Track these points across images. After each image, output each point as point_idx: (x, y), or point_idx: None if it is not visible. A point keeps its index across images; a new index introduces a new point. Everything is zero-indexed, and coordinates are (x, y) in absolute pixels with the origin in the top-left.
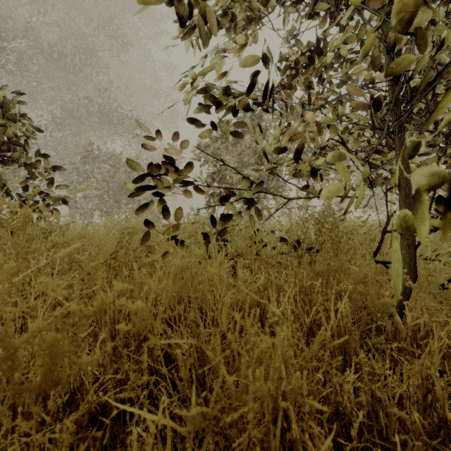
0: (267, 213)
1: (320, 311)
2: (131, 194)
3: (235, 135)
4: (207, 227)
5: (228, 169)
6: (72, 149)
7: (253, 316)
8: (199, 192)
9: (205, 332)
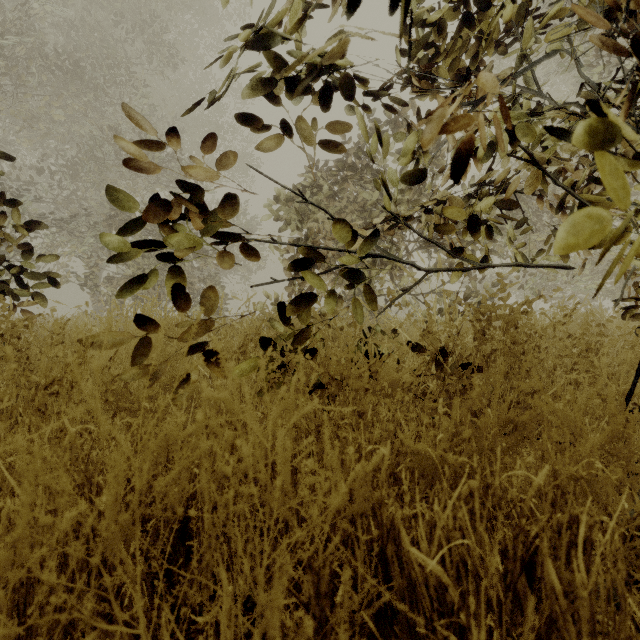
0: (380, 302)
1: (543, 550)
2: (116, 260)
3: (326, 149)
4: (282, 325)
5: (322, 233)
6: (95, 209)
7: (364, 547)
8: (254, 254)
9: (236, 610)
